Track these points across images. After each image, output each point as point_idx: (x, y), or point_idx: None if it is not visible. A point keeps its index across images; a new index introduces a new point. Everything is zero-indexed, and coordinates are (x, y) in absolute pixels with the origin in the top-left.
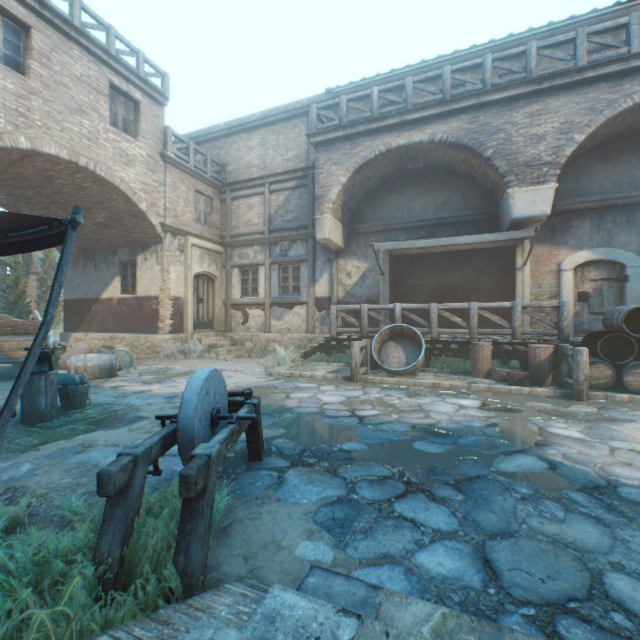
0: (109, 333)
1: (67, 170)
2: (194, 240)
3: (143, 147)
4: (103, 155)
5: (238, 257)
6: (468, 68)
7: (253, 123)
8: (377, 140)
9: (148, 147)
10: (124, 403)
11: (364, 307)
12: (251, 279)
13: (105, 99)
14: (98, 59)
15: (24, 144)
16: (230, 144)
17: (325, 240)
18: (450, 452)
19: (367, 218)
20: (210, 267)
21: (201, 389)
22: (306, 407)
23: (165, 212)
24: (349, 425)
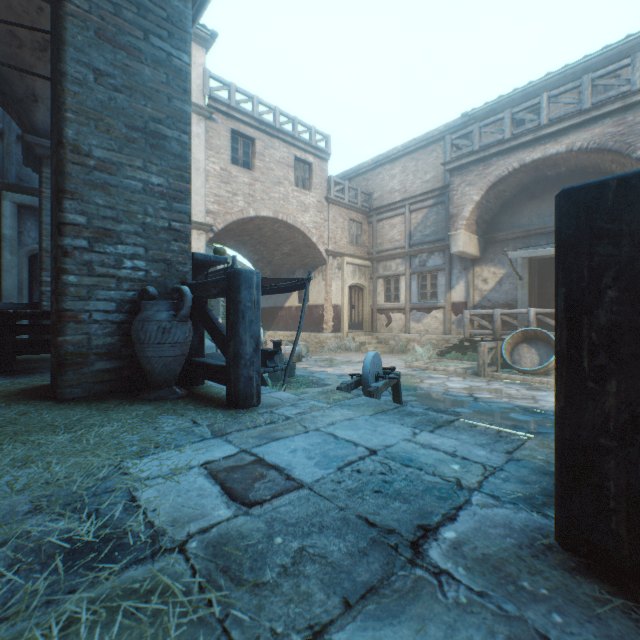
0: (290, 332)
1: (270, 223)
2: (348, 259)
3: (314, 196)
4: (291, 209)
5: (382, 269)
6: (612, 71)
7: (395, 155)
8: (510, 158)
9: (317, 195)
10: (313, 376)
11: (496, 312)
12: (393, 287)
13: (292, 170)
14: (288, 144)
15: (252, 214)
16: (375, 175)
17: (459, 252)
18: (536, 421)
19: (504, 226)
20: (360, 279)
21: (371, 360)
22: (434, 388)
23: (328, 241)
24: (464, 400)
